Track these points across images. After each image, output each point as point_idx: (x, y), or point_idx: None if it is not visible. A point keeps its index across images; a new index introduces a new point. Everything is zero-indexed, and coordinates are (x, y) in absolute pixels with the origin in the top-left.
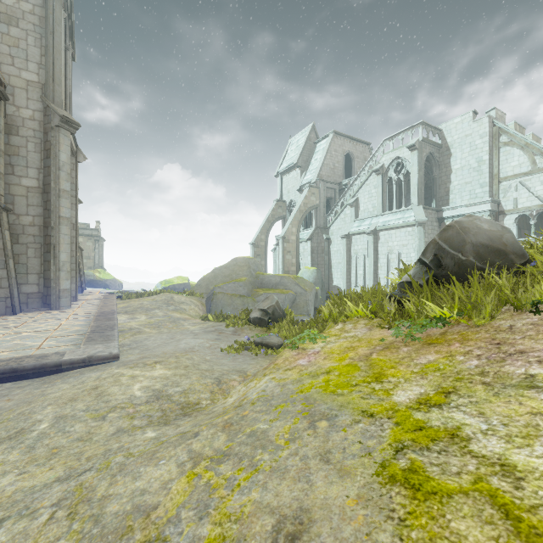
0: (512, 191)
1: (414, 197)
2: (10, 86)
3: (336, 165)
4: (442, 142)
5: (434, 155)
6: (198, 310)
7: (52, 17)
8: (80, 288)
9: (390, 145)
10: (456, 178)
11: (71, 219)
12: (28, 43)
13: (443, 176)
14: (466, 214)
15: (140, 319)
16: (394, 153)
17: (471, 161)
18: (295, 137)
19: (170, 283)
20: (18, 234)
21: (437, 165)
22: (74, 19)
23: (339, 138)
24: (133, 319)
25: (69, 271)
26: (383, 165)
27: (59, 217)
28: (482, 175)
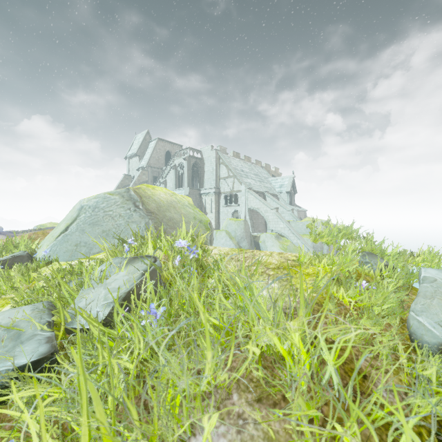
0: (223, 184)
1: (186, 183)
2: None
3: (160, 158)
4: (202, 157)
5: (198, 163)
6: None
7: None
8: None
9: (178, 155)
10: (206, 175)
11: None
12: None
13: (202, 173)
14: (208, 192)
15: None
16: (180, 160)
17: (210, 168)
18: (138, 135)
19: (44, 227)
20: None
21: (200, 168)
22: None
23: (162, 142)
24: None
25: None
26: (175, 164)
27: None
28: (214, 175)
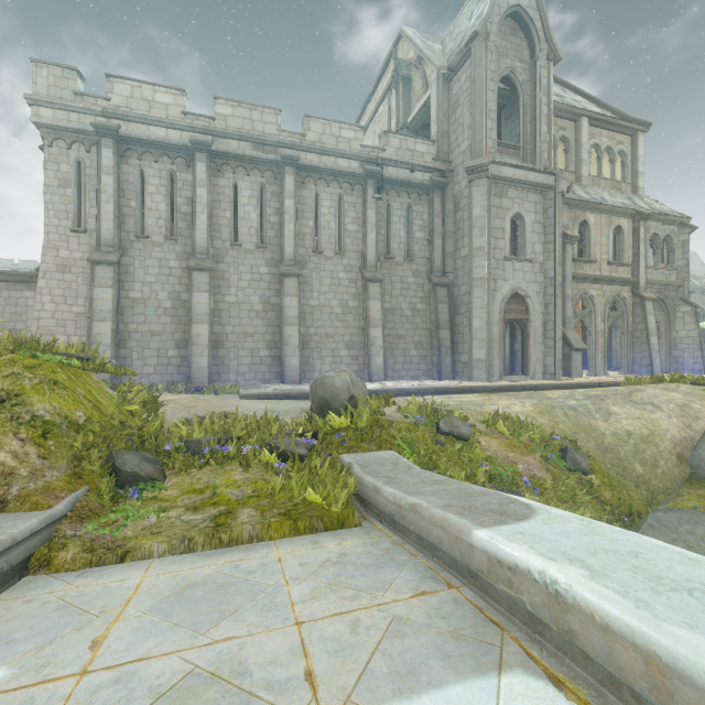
0: None
1: None
2: (456, 167)
3: None
4: None
5: None
6: (670, 427)
7: (473, 66)
8: (648, 367)
9: None
10: None
11: (547, 272)
12: (464, 114)
13: None
14: None
15: (443, 399)
16: None
17: None
18: None
19: None
20: (459, 305)
21: None
22: (545, 12)
23: None
24: (443, 397)
25: (484, 339)
26: None
27: (472, 280)
28: None
